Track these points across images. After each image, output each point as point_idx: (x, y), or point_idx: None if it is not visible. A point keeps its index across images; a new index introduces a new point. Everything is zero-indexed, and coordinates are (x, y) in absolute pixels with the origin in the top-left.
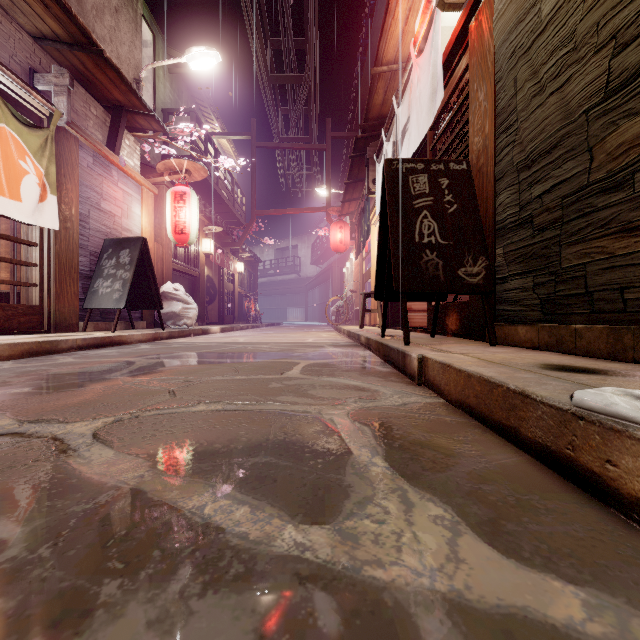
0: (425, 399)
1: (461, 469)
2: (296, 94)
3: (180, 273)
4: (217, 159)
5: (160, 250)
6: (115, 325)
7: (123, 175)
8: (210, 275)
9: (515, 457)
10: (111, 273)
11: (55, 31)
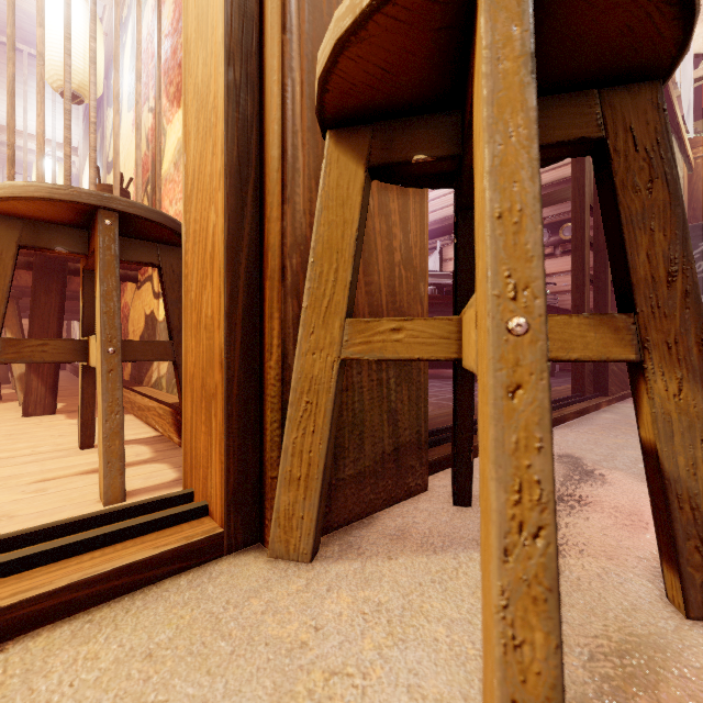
0: None
1: None
2: None
3: None
4: None
5: None
6: None
7: None
8: None
9: None
10: None
11: None
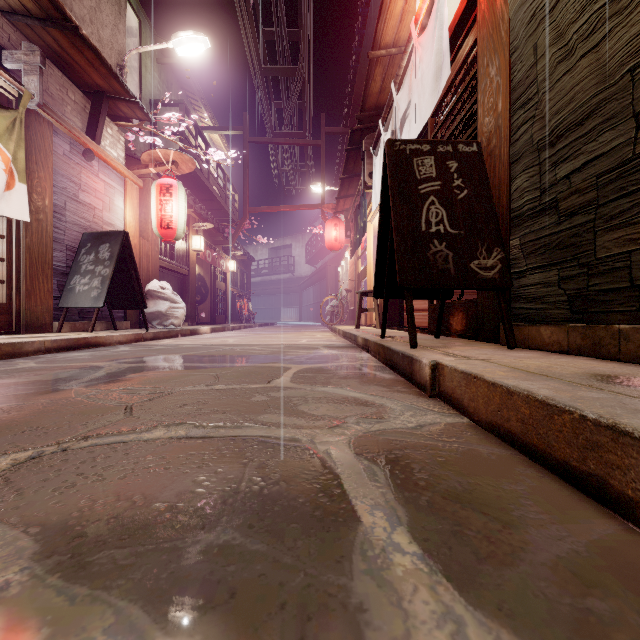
0: (444, 418)
1: (538, 558)
2: (290, 87)
3: (168, 271)
4: (206, 151)
5: (146, 246)
6: (93, 325)
7: (104, 165)
8: (201, 274)
9: (609, 527)
10: (89, 269)
11: (25, 4)
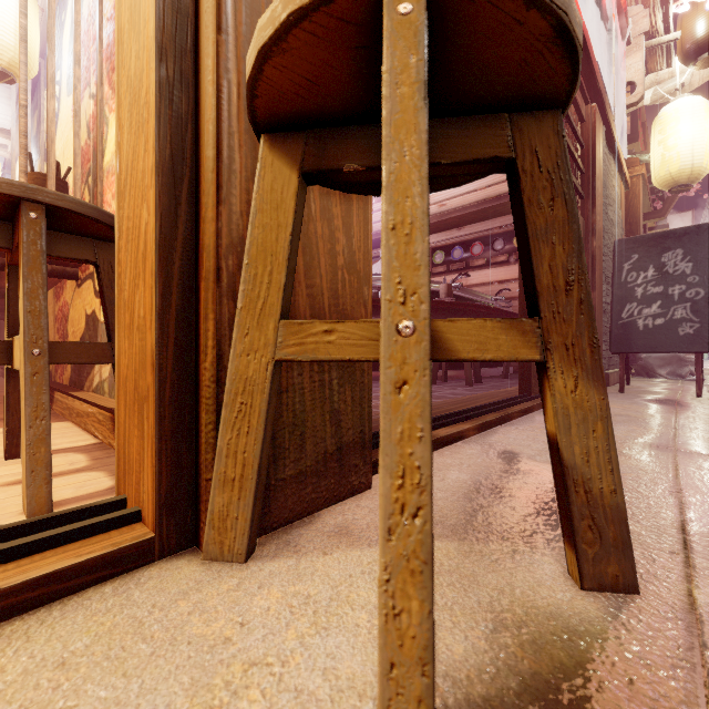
0: None
1: None
2: None
3: None
4: None
5: None
6: None
7: None
8: None
9: None
10: None
11: None
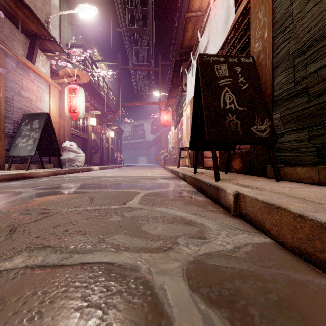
0: (252, 238)
1: None
2: (142, 39)
3: (76, 136)
4: (96, 70)
5: (62, 122)
6: (28, 166)
7: (37, 76)
8: (95, 138)
9: None
10: (26, 134)
11: None
